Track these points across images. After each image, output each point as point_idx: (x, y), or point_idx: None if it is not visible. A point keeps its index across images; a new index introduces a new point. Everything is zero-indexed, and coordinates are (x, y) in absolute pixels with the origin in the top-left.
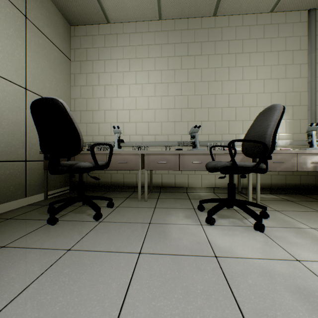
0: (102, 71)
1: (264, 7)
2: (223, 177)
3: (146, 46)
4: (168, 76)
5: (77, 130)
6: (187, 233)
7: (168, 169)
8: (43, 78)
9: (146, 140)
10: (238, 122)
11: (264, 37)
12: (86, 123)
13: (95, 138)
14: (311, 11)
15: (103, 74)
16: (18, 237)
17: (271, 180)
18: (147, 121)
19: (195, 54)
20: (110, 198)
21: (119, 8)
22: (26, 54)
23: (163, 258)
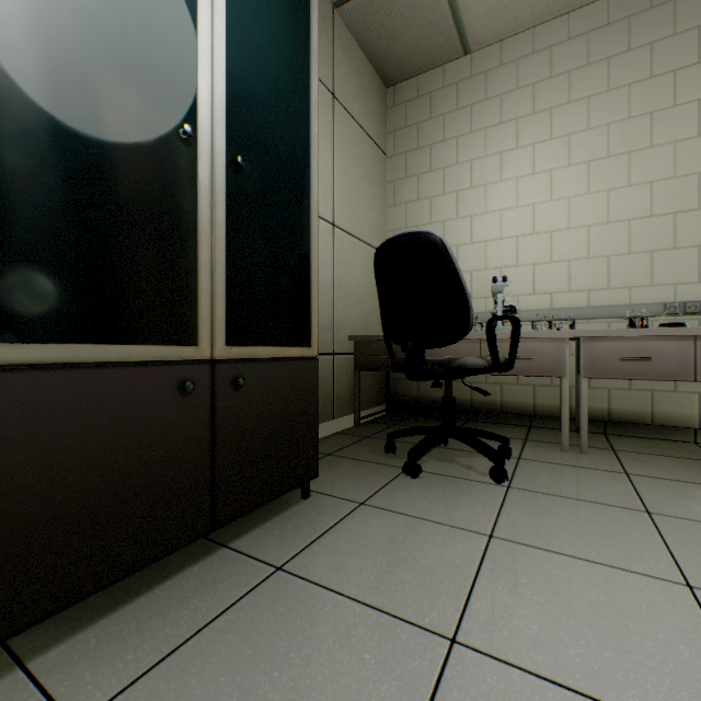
0: (451, 162)
1: None
2: None
3: (562, 77)
4: (628, 134)
5: (464, 291)
6: None
7: (656, 376)
8: (352, 200)
9: (561, 304)
10: None
11: None
12: None
13: None
14: None
15: (453, 168)
16: (372, 491)
17: None
18: (565, 258)
19: None
20: (504, 438)
21: (499, 11)
22: (333, 162)
23: None
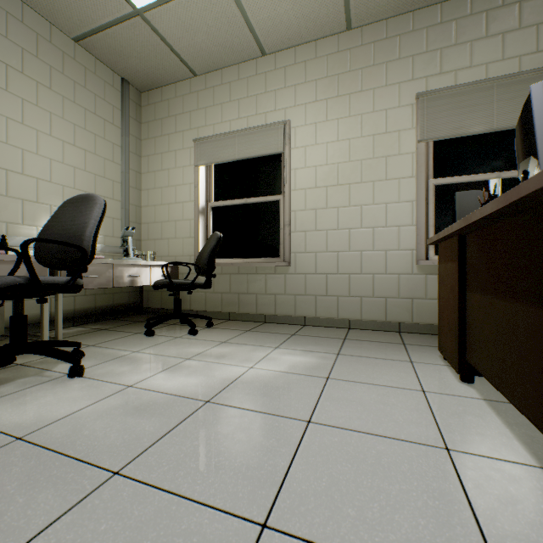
0: None
1: (65, 24)
2: None
3: None
4: None
5: None
6: None
7: None
8: None
9: None
10: (14, 201)
11: (64, 72)
12: None
13: None
14: (126, 82)
15: None
16: None
17: (76, 304)
18: None
19: None
20: None
21: None
22: None
23: None
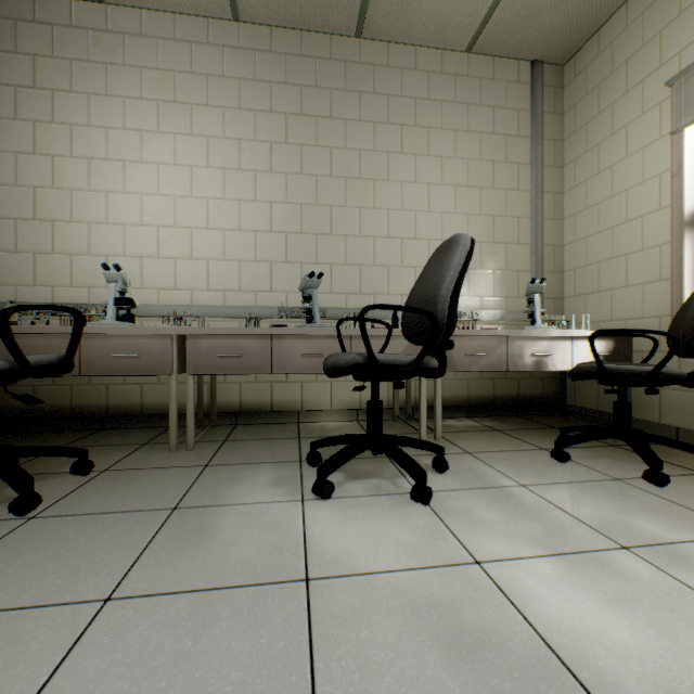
0: (82, 121)
1: (454, 38)
2: (361, 387)
3: (203, 78)
4: (255, 155)
5: None
6: (260, 525)
7: (246, 371)
8: None
9: (201, 302)
10: (407, 270)
11: (455, 100)
12: (34, 254)
13: (62, 293)
14: (537, 64)
15: (85, 129)
16: None
17: (469, 389)
18: (205, 257)
19: (317, 115)
20: (81, 451)
21: None
22: None
23: (169, 604)
